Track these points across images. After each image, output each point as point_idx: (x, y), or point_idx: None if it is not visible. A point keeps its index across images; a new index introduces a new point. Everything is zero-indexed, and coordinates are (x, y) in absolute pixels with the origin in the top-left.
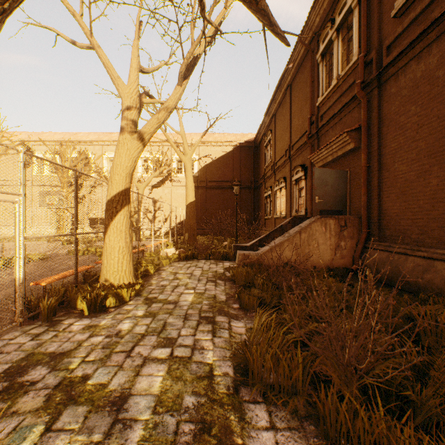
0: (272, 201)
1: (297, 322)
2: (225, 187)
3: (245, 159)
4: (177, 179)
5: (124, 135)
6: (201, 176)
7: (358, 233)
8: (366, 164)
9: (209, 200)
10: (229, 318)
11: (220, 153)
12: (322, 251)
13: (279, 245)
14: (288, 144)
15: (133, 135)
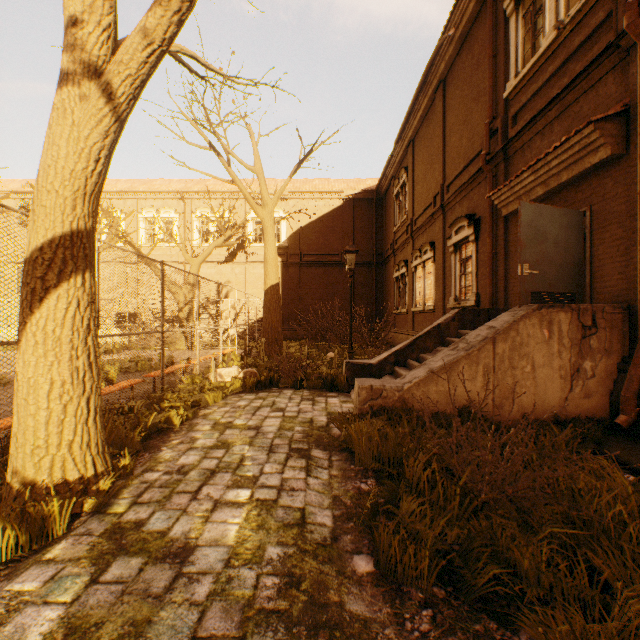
0: (407, 284)
1: None
2: (330, 263)
3: (361, 219)
4: (255, 251)
5: (66, 88)
6: (292, 246)
7: (622, 343)
8: None
9: (305, 285)
10: None
11: (323, 210)
12: (543, 381)
13: (447, 367)
14: (440, 183)
15: (89, 89)
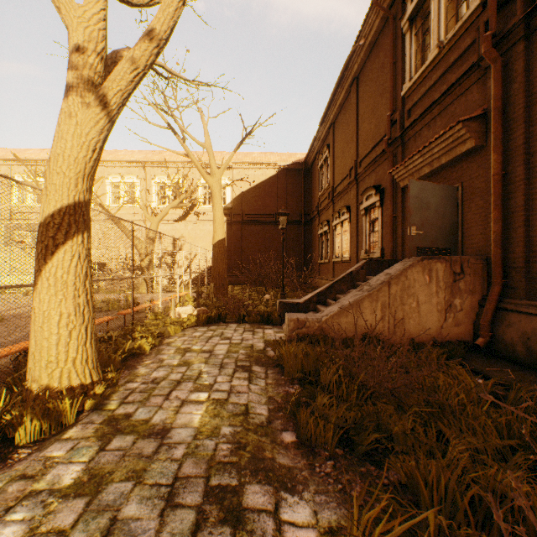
0: (329, 239)
1: (461, 532)
2: (267, 222)
3: (292, 186)
4: (204, 211)
5: (71, 97)
6: (235, 207)
7: (482, 285)
8: (500, 170)
9: (246, 239)
10: (276, 487)
11: (260, 178)
12: (425, 314)
13: (354, 304)
14: (354, 159)
15: (88, 98)
